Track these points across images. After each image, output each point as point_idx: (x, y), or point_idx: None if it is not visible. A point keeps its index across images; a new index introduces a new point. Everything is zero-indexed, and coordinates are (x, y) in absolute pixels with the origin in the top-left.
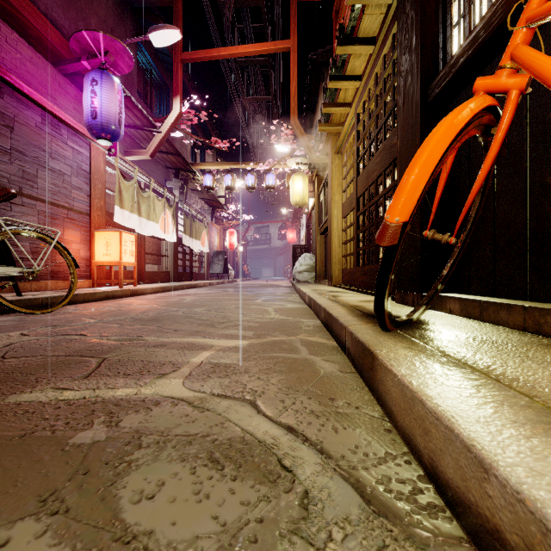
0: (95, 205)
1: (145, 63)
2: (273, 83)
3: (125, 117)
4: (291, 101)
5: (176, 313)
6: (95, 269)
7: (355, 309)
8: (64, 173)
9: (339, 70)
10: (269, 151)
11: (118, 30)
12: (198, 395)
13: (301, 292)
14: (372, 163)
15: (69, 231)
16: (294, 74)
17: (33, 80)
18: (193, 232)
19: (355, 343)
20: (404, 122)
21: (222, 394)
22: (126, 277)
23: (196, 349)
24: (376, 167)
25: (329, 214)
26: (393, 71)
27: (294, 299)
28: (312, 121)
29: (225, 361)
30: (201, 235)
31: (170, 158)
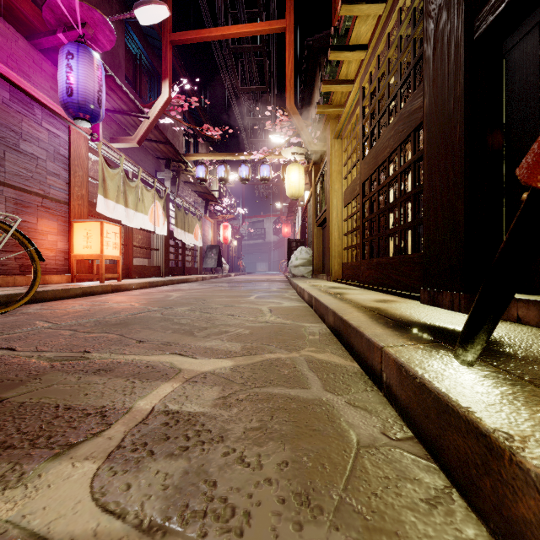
0: (76, 193)
1: (133, 47)
2: (268, 72)
3: (110, 101)
4: (287, 84)
5: (152, 314)
6: (75, 263)
7: (378, 314)
8: (37, 157)
9: (342, 40)
10: (263, 144)
11: (103, 8)
12: (105, 529)
13: (299, 288)
14: (382, 139)
15: (44, 220)
16: (290, 56)
17: (1, 52)
18: (185, 225)
19: (413, 387)
20: (435, 74)
21: (158, 525)
22: (112, 272)
23: (154, 379)
24: (389, 142)
25: (327, 204)
26: (414, 22)
27: (291, 295)
28: (308, 112)
29: (191, 406)
30: (194, 228)
31: (161, 148)
